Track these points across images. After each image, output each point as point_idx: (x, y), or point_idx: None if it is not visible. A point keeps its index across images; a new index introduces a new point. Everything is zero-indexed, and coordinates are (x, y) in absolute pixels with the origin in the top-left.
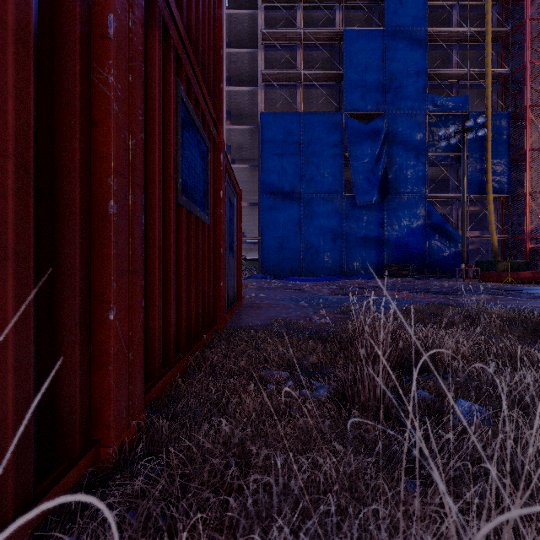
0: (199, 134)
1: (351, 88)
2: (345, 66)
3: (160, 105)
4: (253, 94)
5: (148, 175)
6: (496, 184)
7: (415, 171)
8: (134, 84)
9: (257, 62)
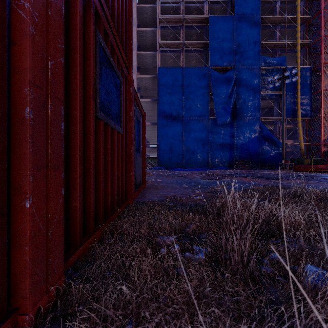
0: (114, 71)
1: (214, 52)
2: (210, 38)
3: (81, 43)
4: (153, 56)
5: (71, 94)
6: (303, 111)
7: (253, 103)
8: (53, 17)
9: (156, 36)
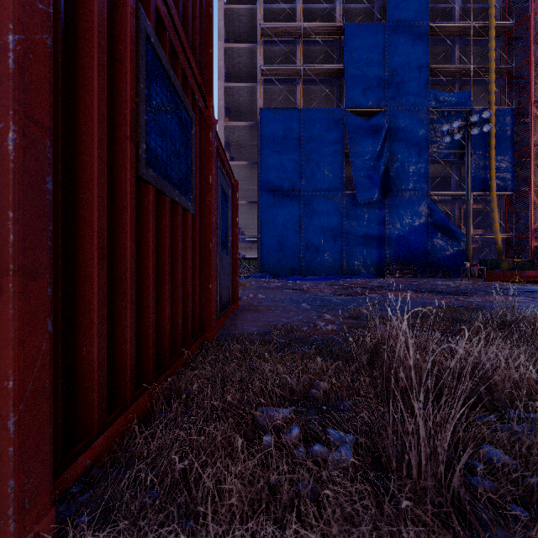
0: (178, 98)
1: (352, 83)
2: (346, 61)
3: (103, 23)
4: (252, 90)
5: (80, 124)
6: (500, 181)
7: (417, 168)
8: None
9: (256, 58)
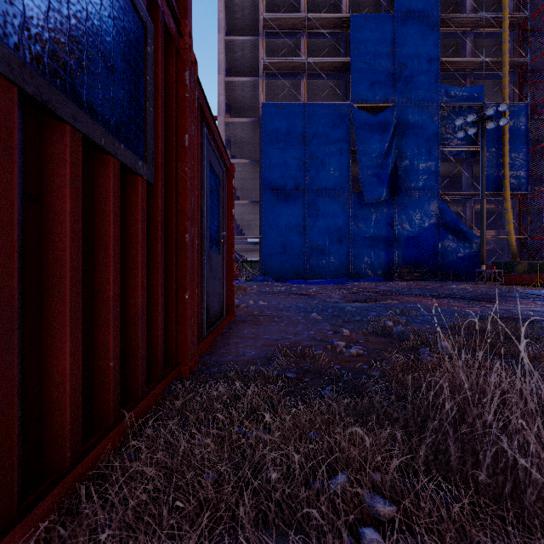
0: None
1: (358, 77)
2: (352, 54)
3: None
4: (254, 85)
5: None
6: (514, 180)
7: (427, 166)
8: None
9: (258, 52)
